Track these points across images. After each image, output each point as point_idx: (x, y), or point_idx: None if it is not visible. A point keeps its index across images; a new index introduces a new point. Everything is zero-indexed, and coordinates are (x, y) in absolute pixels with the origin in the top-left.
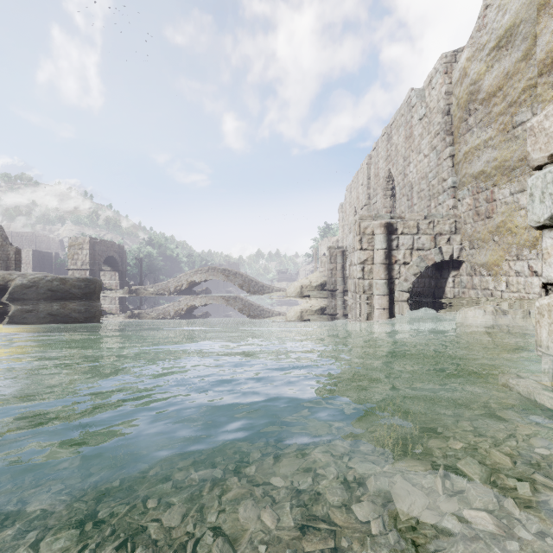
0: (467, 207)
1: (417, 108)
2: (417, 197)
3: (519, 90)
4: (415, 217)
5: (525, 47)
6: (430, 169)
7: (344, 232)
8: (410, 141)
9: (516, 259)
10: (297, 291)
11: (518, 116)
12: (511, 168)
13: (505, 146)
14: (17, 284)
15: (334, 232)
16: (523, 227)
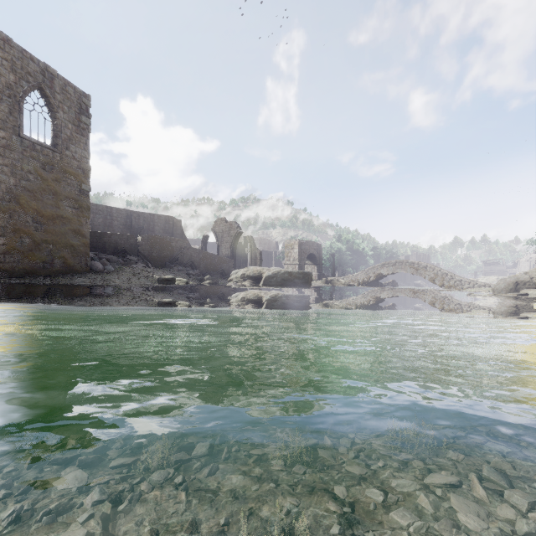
0: None
1: None
2: None
3: None
4: None
5: None
6: None
7: None
8: None
9: None
10: (509, 288)
11: None
12: None
13: None
14: (267, 275)
15: None
16: None
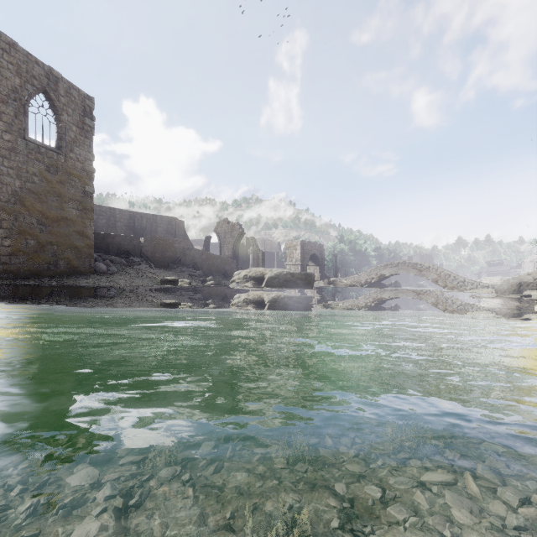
0: None
1: None
2: None
3: None
4: None
5: None
6: None
7: None
8: None
9: None
10: (512, 289)
11: None
12: None
13: None
14: (269, 276)
15: None
16: None
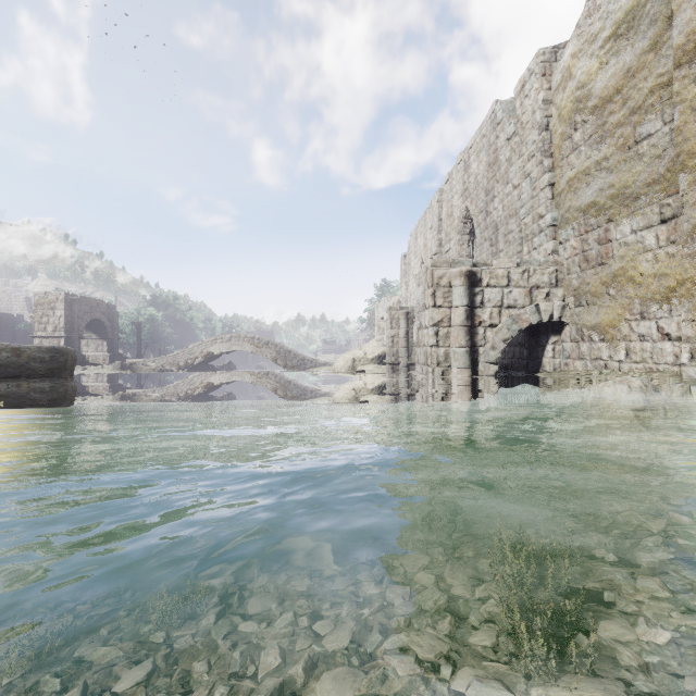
0: (571, 252)
1: (504, 125)
2: (504, 241)
3: (646, 91)
4: (504, 264)
5: (654, 32)
6: (522, 203)
7: (407, 289)
8: (495, 168)
9: (640, 318)
10: (348, 365)
11: (642, 126)
12: (633, 196)
13: (626, 167)
14: None
15: (395, 292)
16: (650, 275)
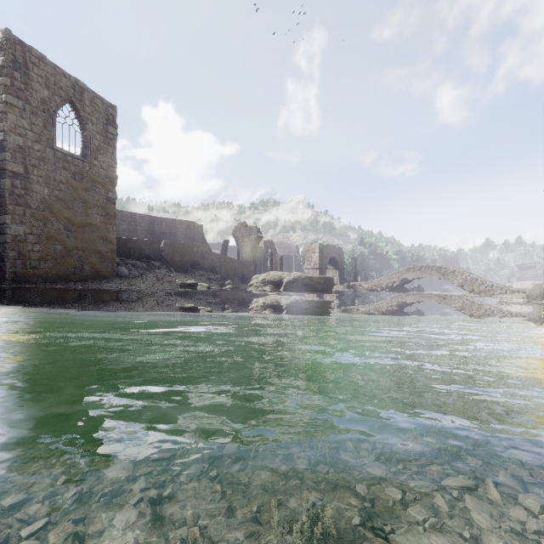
0: None
1: None
2: None
3: None
4: None
5: None
6: None
7: None
8: None
9: None
10: None
11: None
12: None
13: None
14: (287, 280)
15: None
16: None
